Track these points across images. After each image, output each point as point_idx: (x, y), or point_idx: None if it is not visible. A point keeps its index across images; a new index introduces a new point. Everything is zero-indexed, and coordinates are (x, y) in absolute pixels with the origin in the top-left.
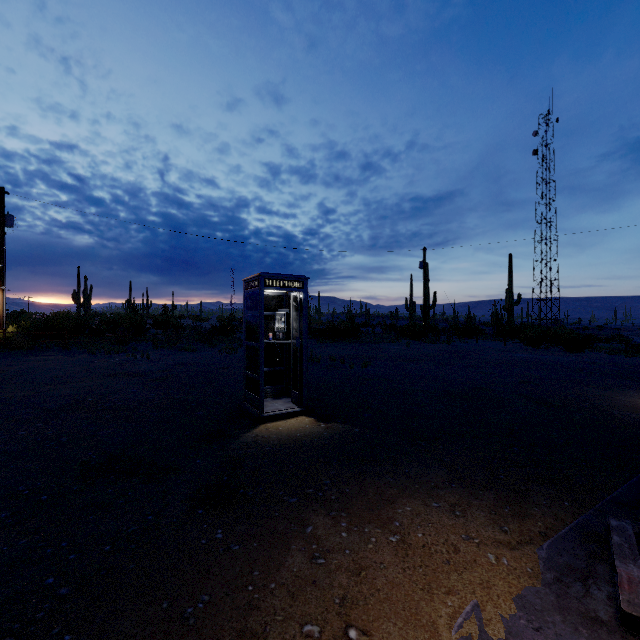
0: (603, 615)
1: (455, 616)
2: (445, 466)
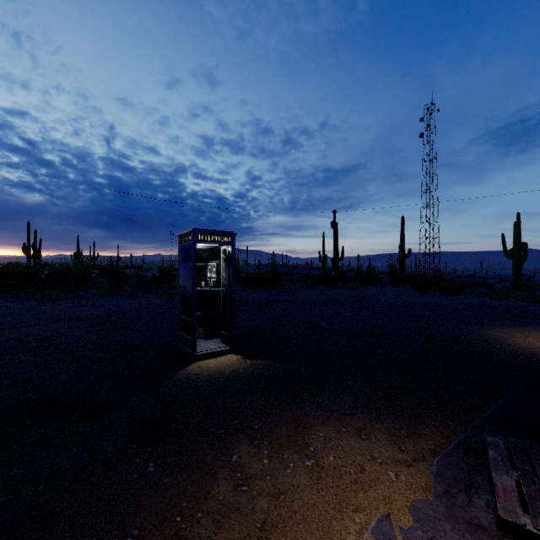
0: (484, 521)
1: (362, 532)
2: (352, 395)
